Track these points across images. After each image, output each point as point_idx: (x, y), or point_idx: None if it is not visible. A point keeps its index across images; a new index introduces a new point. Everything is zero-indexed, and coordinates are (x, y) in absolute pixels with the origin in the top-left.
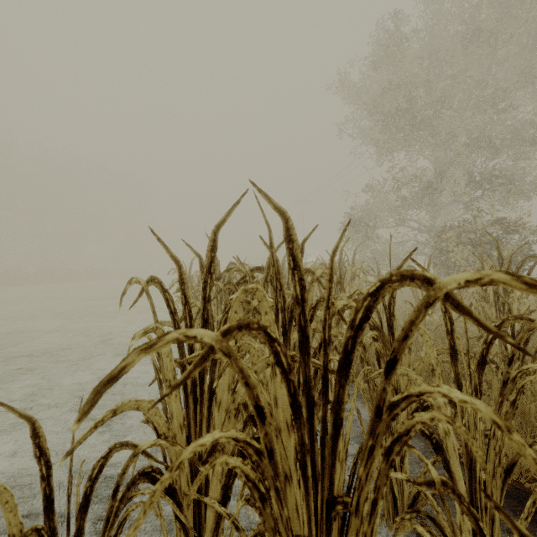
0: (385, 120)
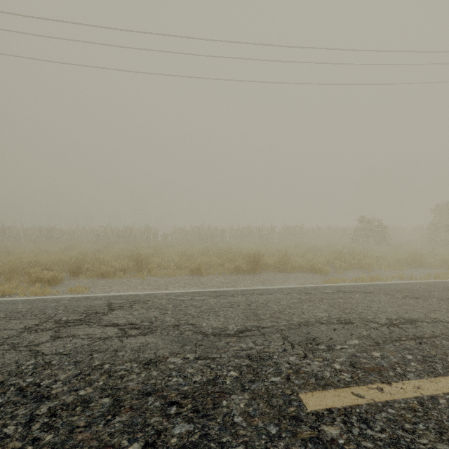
0: None
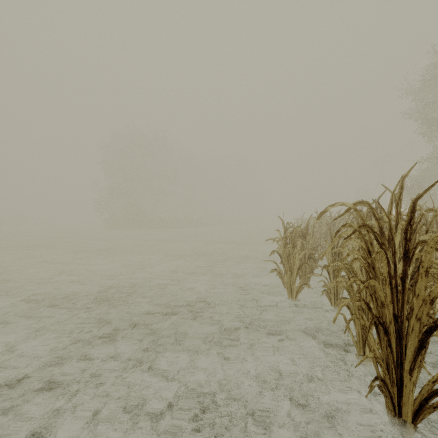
0: (426, 122)
